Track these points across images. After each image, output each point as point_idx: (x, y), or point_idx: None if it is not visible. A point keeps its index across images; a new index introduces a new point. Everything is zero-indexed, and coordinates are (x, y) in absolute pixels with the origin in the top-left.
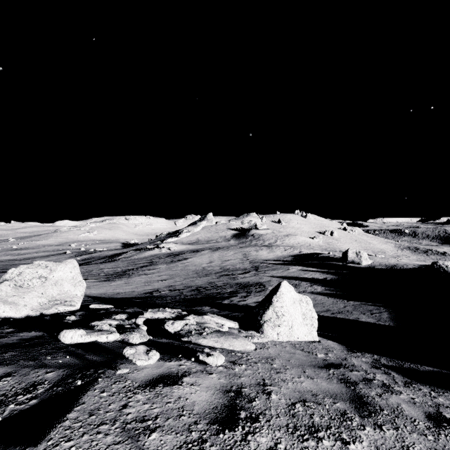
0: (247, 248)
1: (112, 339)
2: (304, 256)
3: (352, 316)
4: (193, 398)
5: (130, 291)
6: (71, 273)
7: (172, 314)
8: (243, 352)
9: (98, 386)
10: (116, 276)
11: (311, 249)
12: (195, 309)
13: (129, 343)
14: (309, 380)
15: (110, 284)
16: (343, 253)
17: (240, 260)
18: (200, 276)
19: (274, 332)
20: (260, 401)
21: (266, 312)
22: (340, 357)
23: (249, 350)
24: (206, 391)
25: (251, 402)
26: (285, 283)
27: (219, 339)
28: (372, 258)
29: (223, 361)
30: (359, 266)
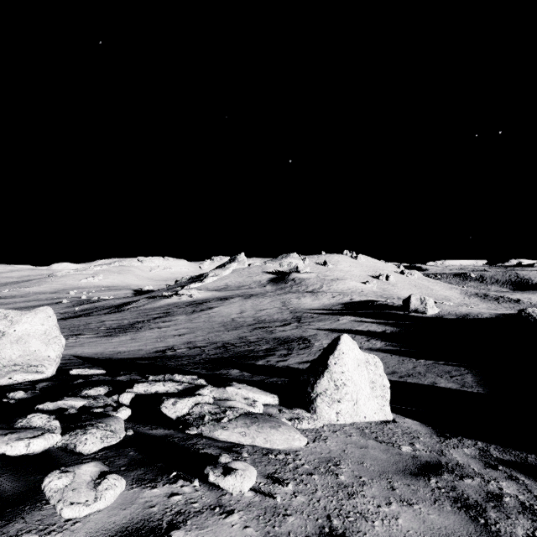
0: (287, 295)
1: (40, 449)
2: (356, 305)
3: (427, 380)
4: None
5: (136, 349)
6: (42, 326)
7: (179, 386)
8: (288, 451)
9: None
10: (120, 330)
11: (364, 296)
12: (220, 372)
13: (75, 453)
14: (407, 510)
15: (111, 340)
16: (405, 300)
17: (278, 309)
18: (228, 330)
19: (332, 410)
20: None
21: (319, 381)
22: (433, 449)
23: (298, 447)
24: None
25: None
26: (345, 337)
27: (247, 430)
28: (439, 306)
29: (254, 481)
30: (424, 316)
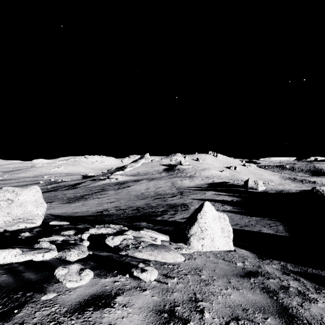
0: (175, 178)
1: (49, 258)
2: (216, 184)
3: (256, 229)
4: (123, 324)
5: (85, 211)
6: (34, 197)
7: (114, 230)
8: (174, 264)
9: (19, 315)
10: (75, 199)
11: (221, 179)
12: (135, 224)
13: (66, 260)
14: (236, 292)
15: (70, 205)
16: (245, 181)
17: (169, 187)
18: (140, 199)
19: (199, 244)
20: (194, 322)
21: (192, 227)
22: (255, 265)
23: (180, 262)
24: (138, 314)
25: (185, 324)
26: (207, 203)
27: (152, 252)
28: (265, 185)
29: (157, 276)
30: (256, 191)
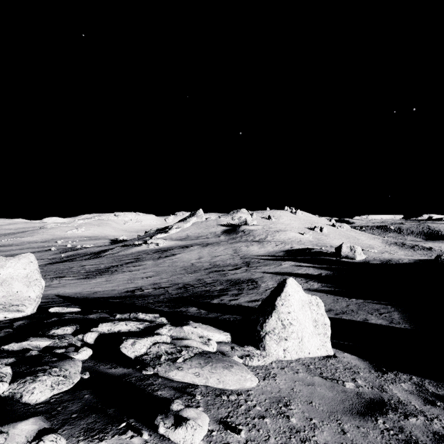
0: (238, 244)
1: None
2: (296, 252)
3: (360, 317)
4: None
5: (109, 289)
6: (24, 270)
7: (140, 325)
8: (240, 391)
9: None
10: (97, 273)
11: (302, 244)
12: (180, 310)
13: (21, 403)
14: None
15: (89, 282)
16: (337, 248)
17: (230, 256)
18: (188, 273)
19: (279, 347)
20: None
21: (267, 320)
22: (374, 385)
23: (249, 387)
24: None
25: None
26: (291, 280)
27: (201, 370)
28: (365, 253)
29: (206, 430)
30: (353, 261)
